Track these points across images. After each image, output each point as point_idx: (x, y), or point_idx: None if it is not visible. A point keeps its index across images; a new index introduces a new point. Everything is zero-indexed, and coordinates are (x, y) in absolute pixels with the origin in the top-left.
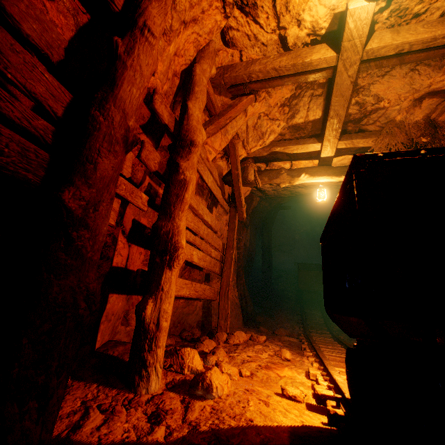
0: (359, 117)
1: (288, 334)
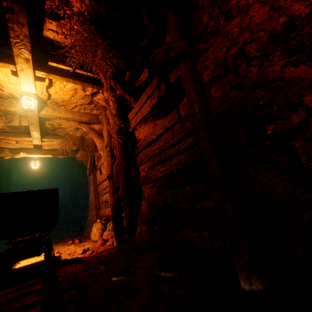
0: (53, 129)
1: None
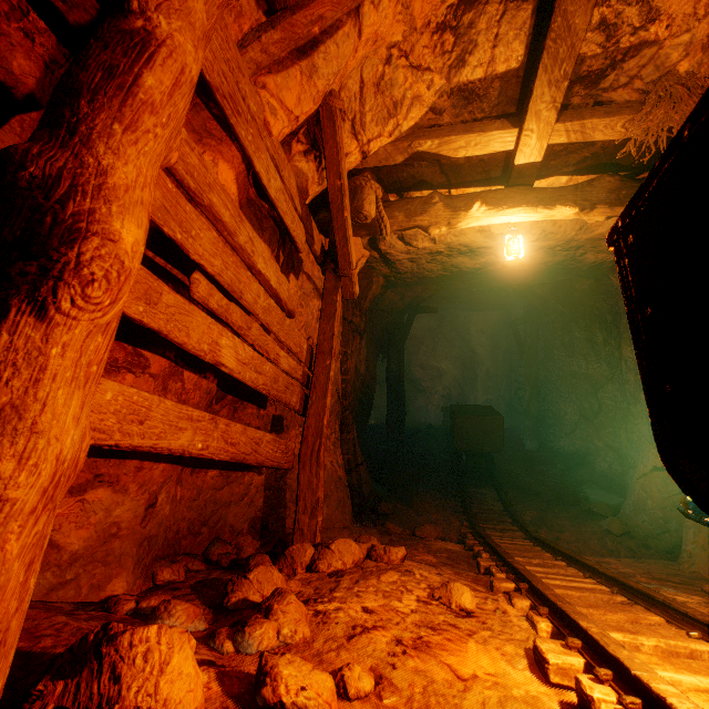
0: (601, 67)
1: (441, 536)
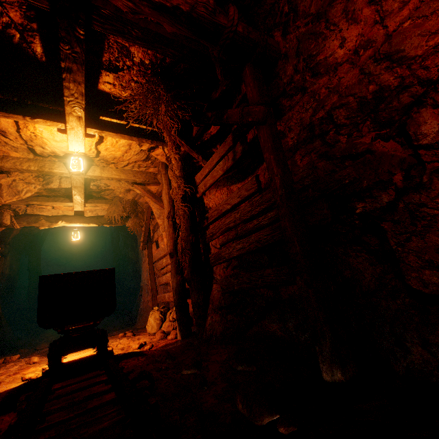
0: (99, 191)
1: None
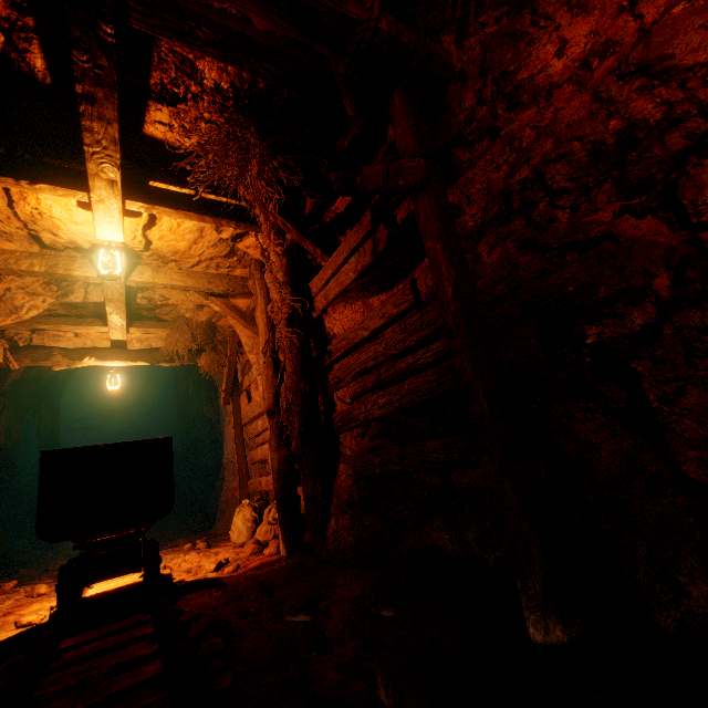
0: (152, 307)
1: None
